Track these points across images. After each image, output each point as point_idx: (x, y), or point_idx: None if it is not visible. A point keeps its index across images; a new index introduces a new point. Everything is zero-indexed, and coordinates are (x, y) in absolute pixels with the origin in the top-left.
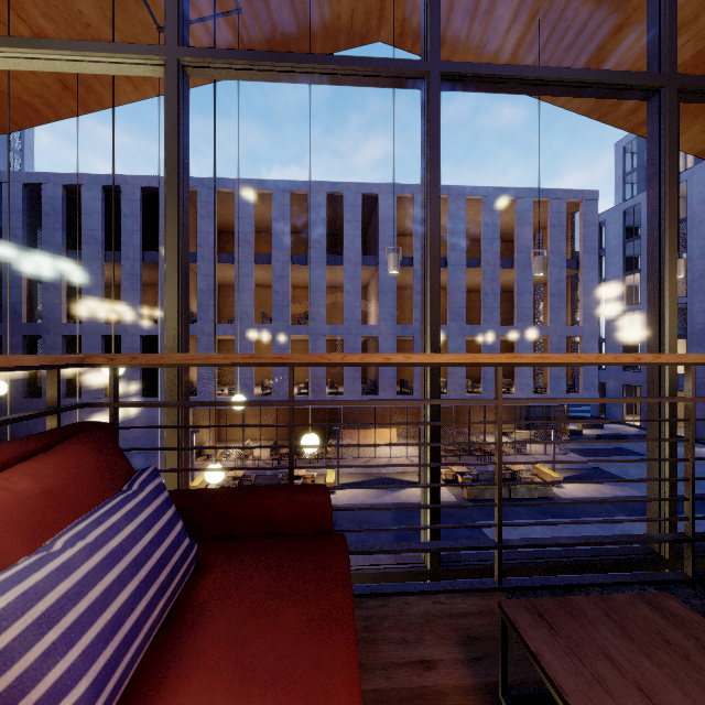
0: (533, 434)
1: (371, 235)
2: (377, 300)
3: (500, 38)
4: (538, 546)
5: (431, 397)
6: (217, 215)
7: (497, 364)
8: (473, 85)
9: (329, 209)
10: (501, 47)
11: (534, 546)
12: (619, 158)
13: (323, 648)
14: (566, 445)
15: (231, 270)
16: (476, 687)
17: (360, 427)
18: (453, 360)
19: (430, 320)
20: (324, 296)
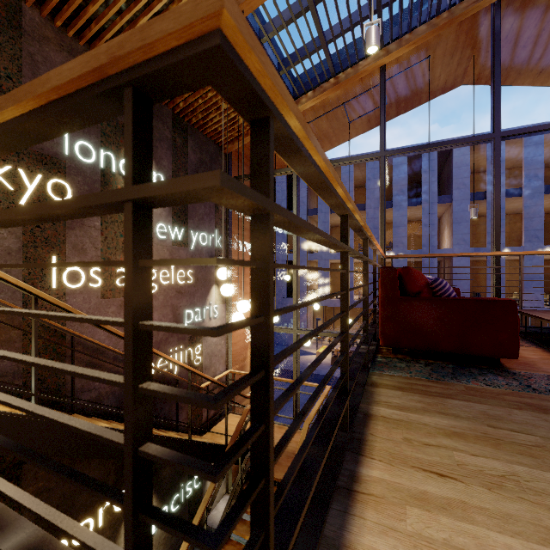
0: None
1: (444, 178)
2: (450, 229)
3: None
4: None
5: (495, 274)
6: None
7: (519, 255)
8: (519, 136)
9: (408, 164)
10: None
11: None
12: None
13: None
14: None
15: (337, 217)
16: None
17: None
18: (501, 254)
19: (495, 242)
20: (405, 229)
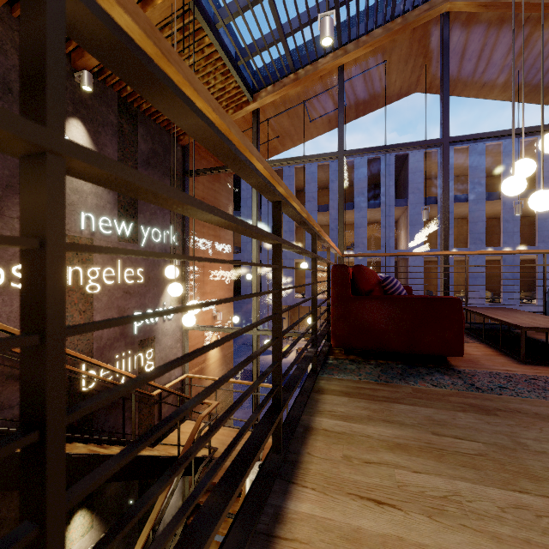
0: None
1: (401, 182)
2: (406, 231)
3: (493, 81)
4: None
5: (444, 273)
6: None
7: (465, 254)
8: (465, 142)
9: (369, 168)
10: (495, 84)
11: None
12: None
13: None
14: None
15: None
16: None
17: None
18: (449, 253)
19: (444, 242)
20: (366, 231)
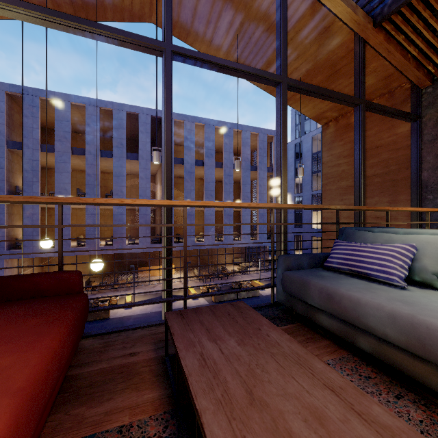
0: (251, 263)
1: (158, 142)
2: (161, 184)
3: (219, 39)
4: (204, 296)
5: (166, 231)
6: (40, 116)
7: (183, 205)
8: (191, 61)
9: (129, 123)
10: (220, 44)
11: (202, 296)
12: (293, 116)
13: (45, 329)
14: (268, 268)
15: (53, 157)
16: (155, 358)
17: (151, 265)
18: (159, 203)
19: (166, 187)
20: (125, 180)
